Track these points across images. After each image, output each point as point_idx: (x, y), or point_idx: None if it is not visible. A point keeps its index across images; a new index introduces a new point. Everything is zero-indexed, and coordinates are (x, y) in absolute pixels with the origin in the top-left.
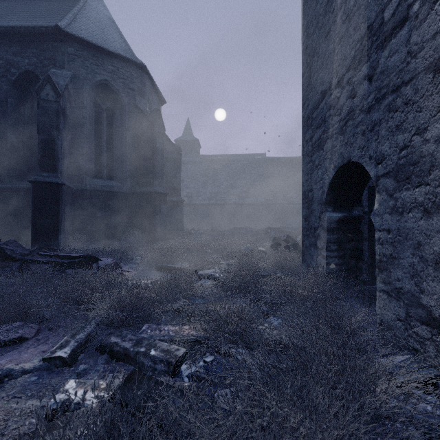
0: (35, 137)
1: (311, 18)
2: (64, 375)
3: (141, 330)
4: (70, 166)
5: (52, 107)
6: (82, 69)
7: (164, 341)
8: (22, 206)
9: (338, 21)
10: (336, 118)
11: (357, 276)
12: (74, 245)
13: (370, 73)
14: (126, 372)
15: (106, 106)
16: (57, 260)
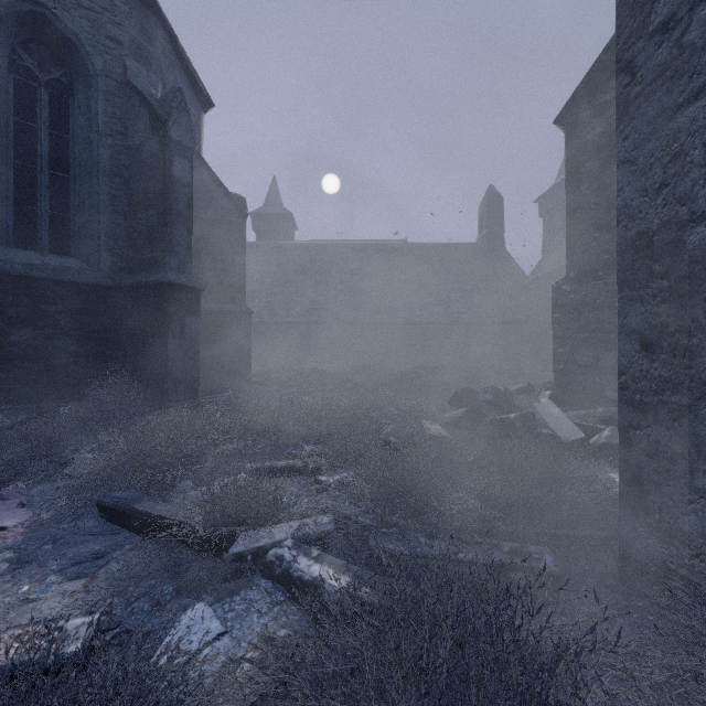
0: None
1: None
2: None
3: None
4: None
5: None
6: None
7: None
8: None
9: None
10: None
11: None
12: None
13: None
14: None
15: (48, 75)
16: None
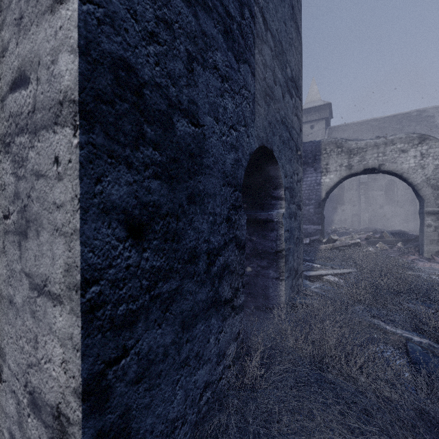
0: None
1: None
2: None
3: None
4: None
5: None
6: None
7: None
8: None
9: None
10: (261, 62)
11: None
12: None
13: (283, 90)
14: None
15: None
16: None
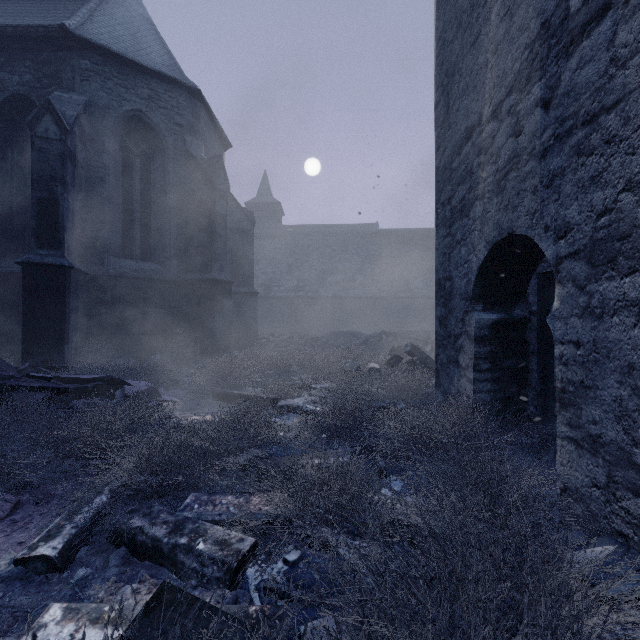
0: (29, 195)
1: (449, 17)
2: (50, 589)
3: (183, 504)
4: (83, 240)
5: (54, 149)
6: (102, 93)
7: (220, 523)
8: (8, 301)
9: (493, 19)
10: (490, 168)
11: (520, 410)
12: (90, 360)
13: (546, 97)
14: (153, 582)
15: (139, 149)
16: (58, 385)
